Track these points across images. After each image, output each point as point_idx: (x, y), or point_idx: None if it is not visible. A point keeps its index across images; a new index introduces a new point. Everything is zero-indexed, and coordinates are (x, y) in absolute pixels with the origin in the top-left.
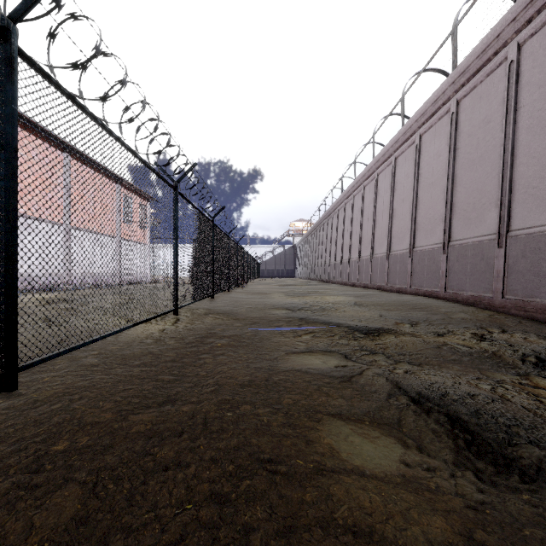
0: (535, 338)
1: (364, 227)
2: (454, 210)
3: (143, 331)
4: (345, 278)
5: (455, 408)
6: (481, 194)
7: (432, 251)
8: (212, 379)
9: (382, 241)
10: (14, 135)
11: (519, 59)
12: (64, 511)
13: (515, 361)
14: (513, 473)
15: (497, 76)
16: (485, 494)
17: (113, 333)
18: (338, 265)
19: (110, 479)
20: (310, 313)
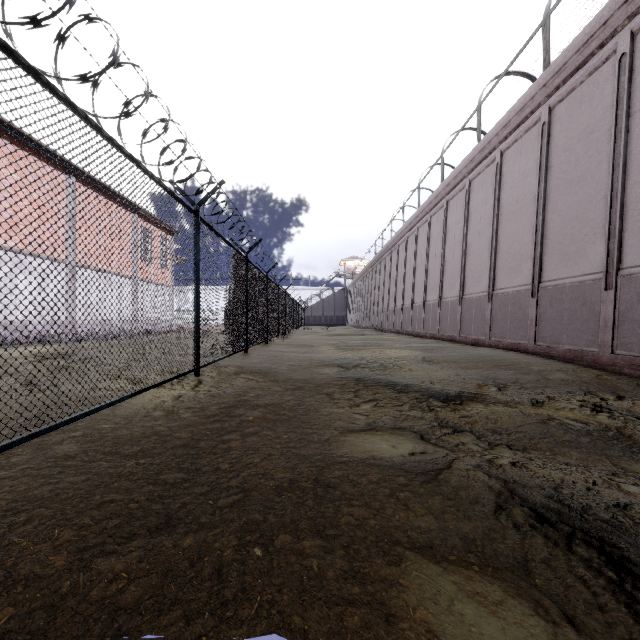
0: None
1: (431, 265)
2: (546, 243)
3: (152, 399)
4: (406, 327)
5: (613, 539)
6: (582, 223)
7: (517, 294)
8: (236, 478)
9: (453, 281)
10: None
11: (633, 51)
12: None
13: None
14: None
15: (603, 74)
16: None
17: (102, 408)
18: (398, 311)
19: None
20: (369, 372)
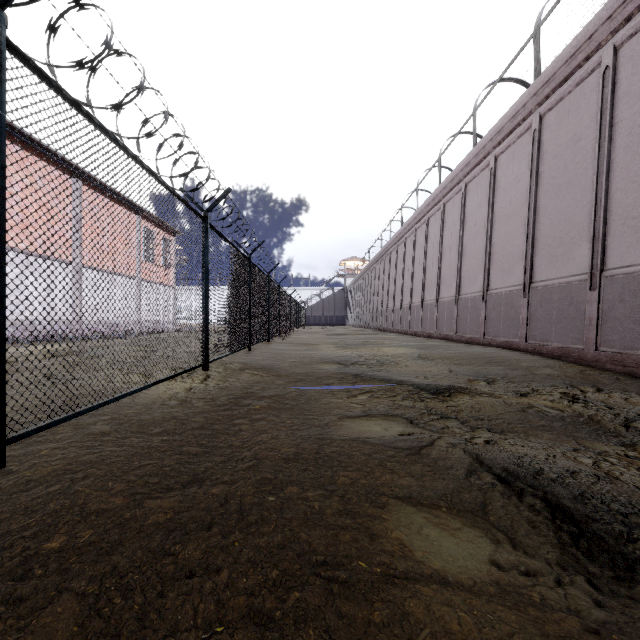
0: (638, 398)
1: (428, 266)
2: (536, 245)
3: (166, 390)
4: (405, 326)
5: (555, 490)
6: (569, 227)
7: (509, 294)
8: (249, 451)
9: (450, 282)
10: (2, 148)
11: (616, 64)
12: (55, 636)
13: (618, 427)
14: (638, 580)
15: (589, 85)
16: (606, 609)
17: (128, 394)
18: (397, 311)
19: (117, 590)
20: (366, 368)
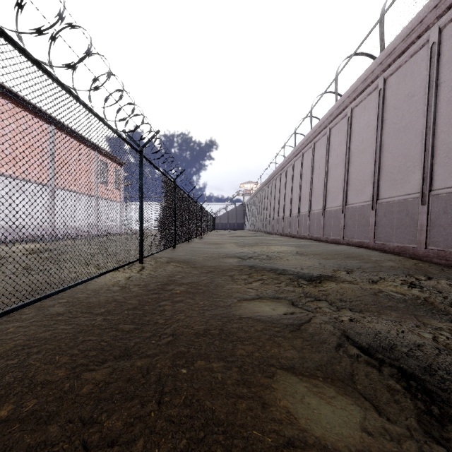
0: None
1: (303, 187)
2: (381, 172)
3: (111, 279)
4: (286, 230)
5: (408, 362)
6: (406, 159)
7: (362, 207)
8: (169, 328)
9: (318, 199)
10: None
11: (440, 41)
12: None
13: (447, 307)
14: None
15: (420, 56)
16: None
17: (80, 283)
18: (280, 220)
19: None
20: (259, 261)
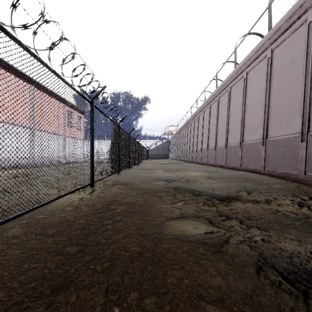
0: None
1: (211, 129)
2: (270, 118)
3: (67, 200)
4: (198, 160)
5: None
6: (289, 108)
7: (255, 144)
8: (108, 250)
9: (222, 137)
10: None
11: None
12: None
13: None
14: None
15: (300, 32)
16: None
17: (37, 207)
18: (194, 152)
19: None
20: (180, 184)
